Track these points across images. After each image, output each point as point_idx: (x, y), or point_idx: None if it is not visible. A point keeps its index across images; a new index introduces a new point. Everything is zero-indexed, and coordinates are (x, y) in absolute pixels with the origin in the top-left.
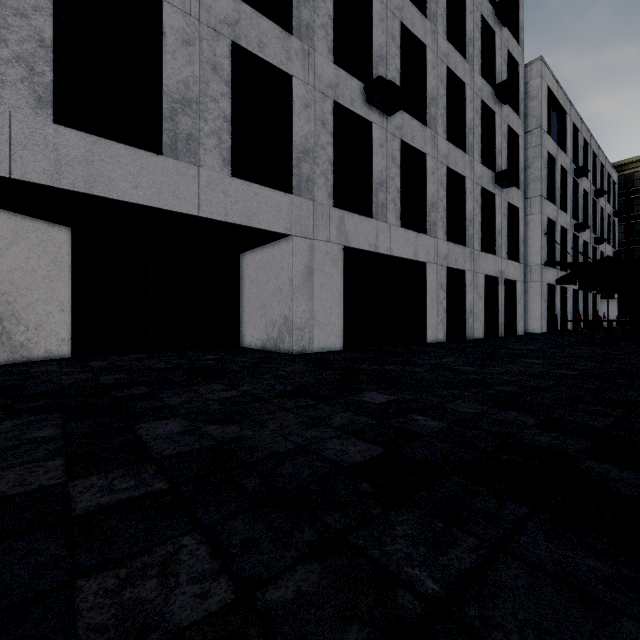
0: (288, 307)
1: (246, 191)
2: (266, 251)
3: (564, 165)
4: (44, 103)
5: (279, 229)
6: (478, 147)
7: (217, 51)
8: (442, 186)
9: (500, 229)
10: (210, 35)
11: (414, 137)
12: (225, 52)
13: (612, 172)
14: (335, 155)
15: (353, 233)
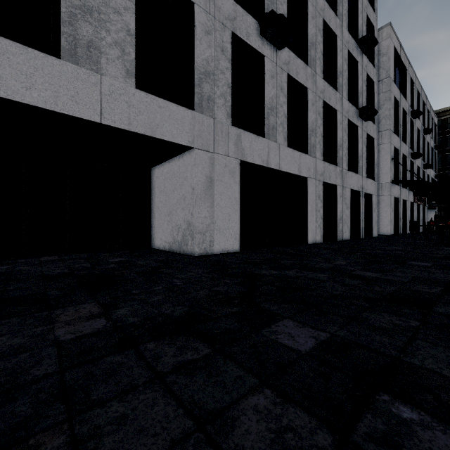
0: (191, 213)
1: (150, 103)
2: (172, 164)
3: (405, 108)
4: None
5: (182, 141)
6: (346, 87)
7: None
8: (319, 116)
9: (361, 154)
10: None
11: (298, 73)
12: None
13: (434, 117)
14: (233, 81)
15: (248, 149)
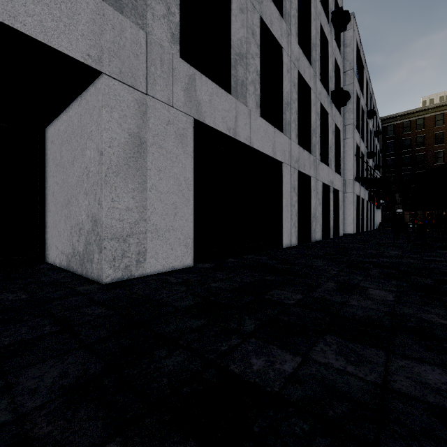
0: (97, 201)
1: None
2: (71, 114)
3: (363, 106)
4: None
5: (71, 50)
6: (318, 65)
7: None
8: (294, 88)
9: (331, 145)
10: None
11: (272, 22)
12: None
13: (379, 122)
14: None
15: (207, 105)
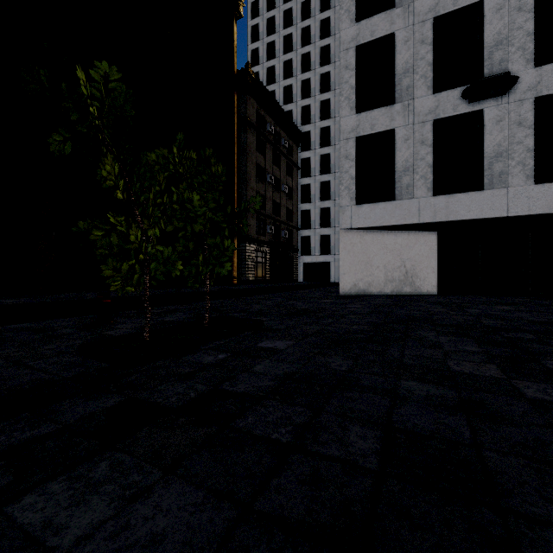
0: None
1: (547, 190)
2: None
3: None
4: (430, 190)
5: None
6: None
7: (521, 112)
8: None
9: None
10: (516, 106)
11: None
12: (528, 108)
13: None
14: None
15: None
